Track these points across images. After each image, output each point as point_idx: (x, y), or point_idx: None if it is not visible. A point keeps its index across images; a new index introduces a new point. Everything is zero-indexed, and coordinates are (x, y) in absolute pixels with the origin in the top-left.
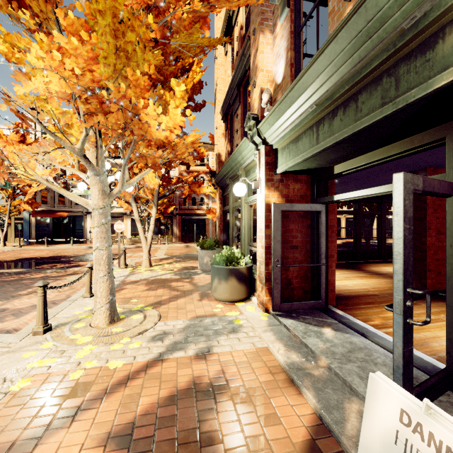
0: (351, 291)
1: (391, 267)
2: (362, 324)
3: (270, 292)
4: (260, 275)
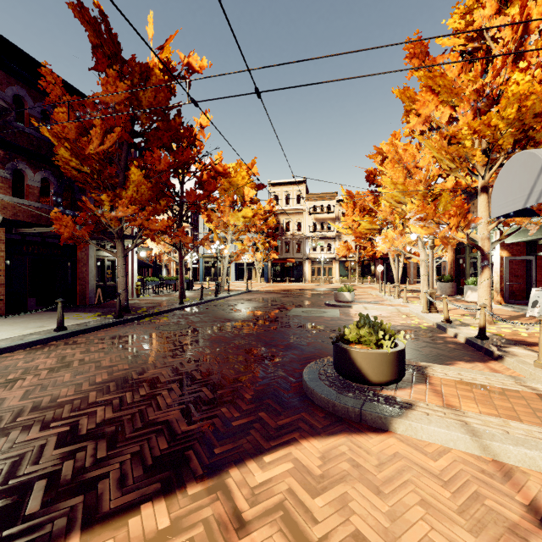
0: None
1: None
2: None
3: (502, 296)
4: (496, 289)
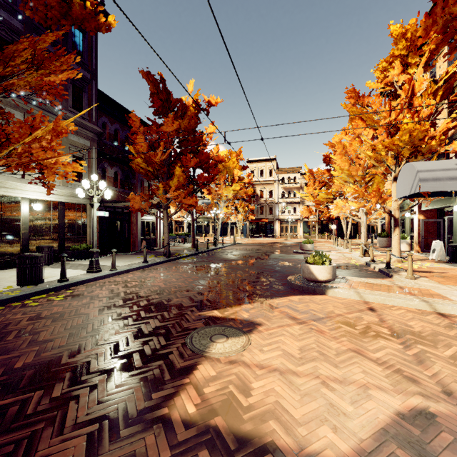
0: None
1: None
2: None
3: (419, 247)
4: (416, 242)
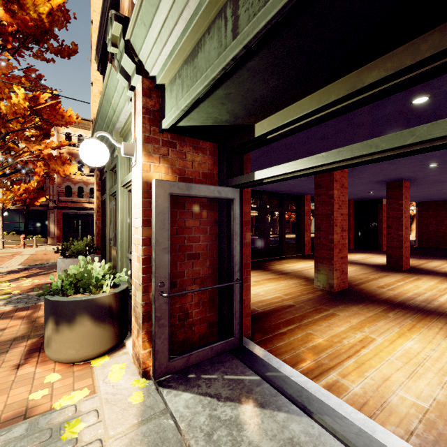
0: (265, 303)
1: (293, 264)
2: (294, 375)
3: (151, 339)
4: (136, 309)
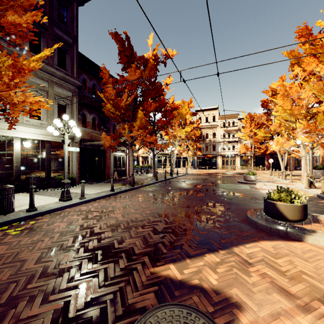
0: None
1: None
2: None
3: None
4: None
